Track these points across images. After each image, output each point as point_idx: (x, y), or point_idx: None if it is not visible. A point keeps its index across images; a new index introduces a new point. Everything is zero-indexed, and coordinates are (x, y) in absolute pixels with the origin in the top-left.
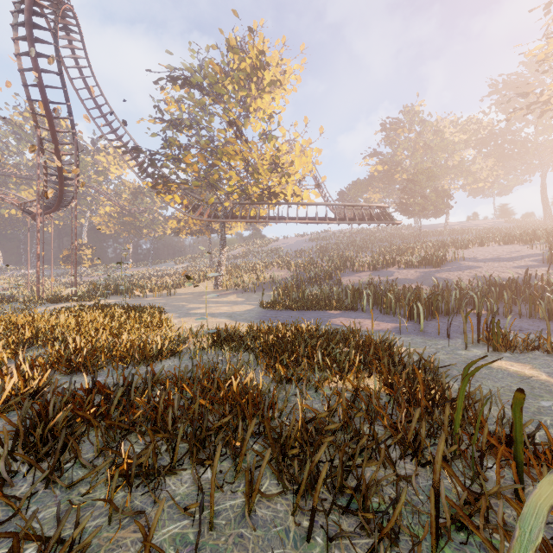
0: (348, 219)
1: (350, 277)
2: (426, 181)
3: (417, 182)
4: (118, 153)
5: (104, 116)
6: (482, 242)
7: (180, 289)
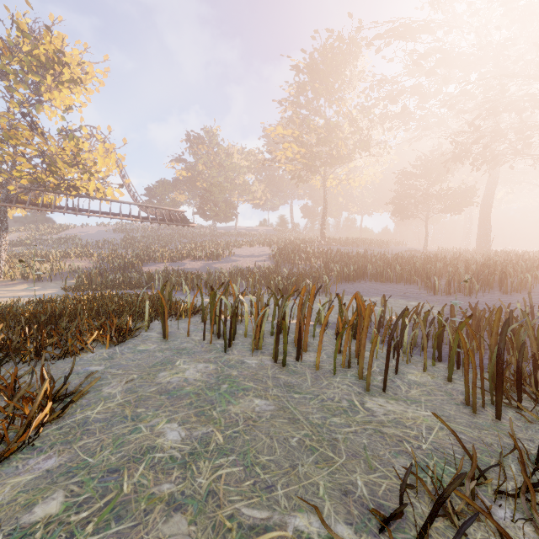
0: (151, 218)
1: (151, 267)
2: (219, 193)
3: (213, 193)
4: None
5: None
6: (251, 244)
7: None
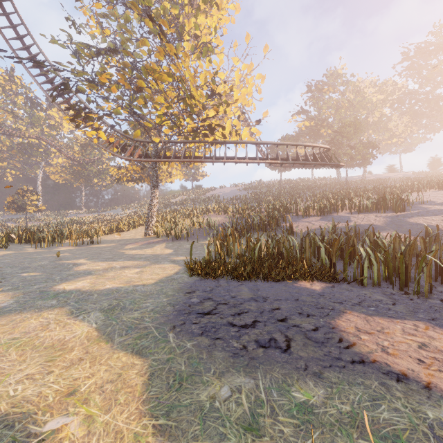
0: (291, 159)
1: (298, 223)
2: (353, 133)
3: (345, 134)
4: (42, 88)
5: (26, 48)
6: (418, 187)
7: (111, 235)
